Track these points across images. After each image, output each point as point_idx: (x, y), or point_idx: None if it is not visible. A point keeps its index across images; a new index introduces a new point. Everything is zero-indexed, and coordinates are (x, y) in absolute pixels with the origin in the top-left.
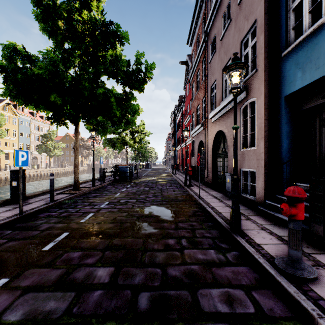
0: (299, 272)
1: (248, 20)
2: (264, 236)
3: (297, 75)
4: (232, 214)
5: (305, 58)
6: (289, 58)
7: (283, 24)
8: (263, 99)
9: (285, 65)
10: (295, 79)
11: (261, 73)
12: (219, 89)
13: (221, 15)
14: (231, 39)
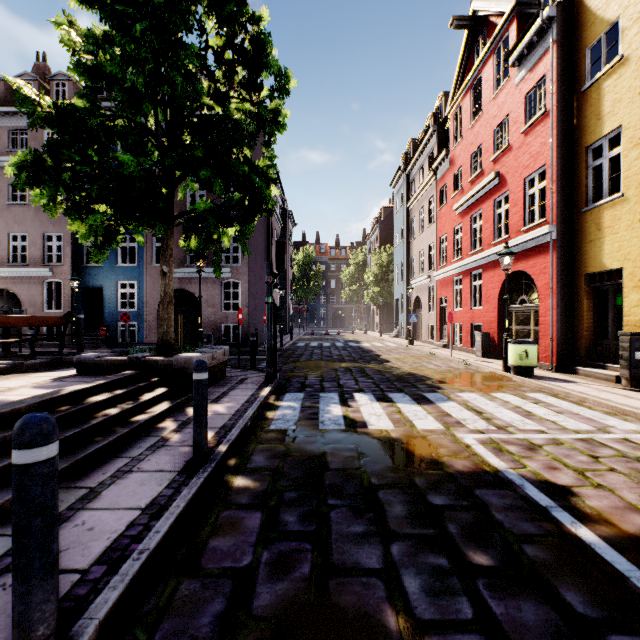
0: (106, 349)
1: (55, 226)
2: (87, 349)
3: (90, 280)
4: (75, 342)
5: (95, 275)
6: (86, 269)
7: (82, 249)
8: (70, 284)
9: (84, 271)
10: (89, 281)
11: (69, 269)
12: (2, 247)
13: (7, 180)
14: (30, 220)
